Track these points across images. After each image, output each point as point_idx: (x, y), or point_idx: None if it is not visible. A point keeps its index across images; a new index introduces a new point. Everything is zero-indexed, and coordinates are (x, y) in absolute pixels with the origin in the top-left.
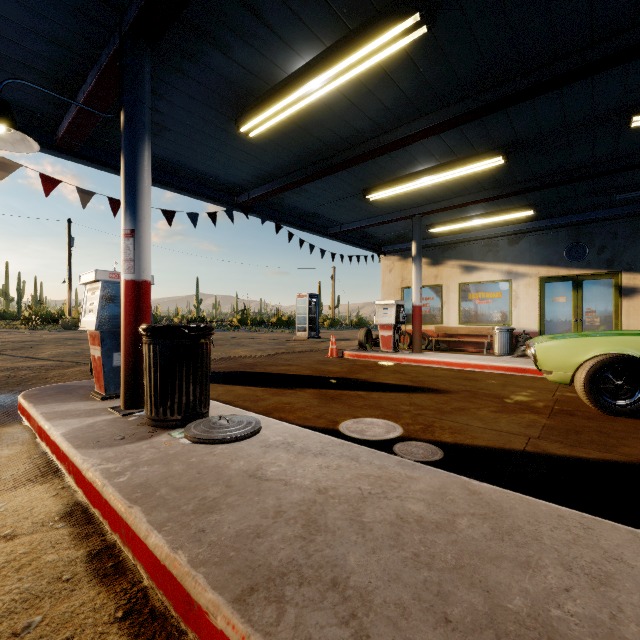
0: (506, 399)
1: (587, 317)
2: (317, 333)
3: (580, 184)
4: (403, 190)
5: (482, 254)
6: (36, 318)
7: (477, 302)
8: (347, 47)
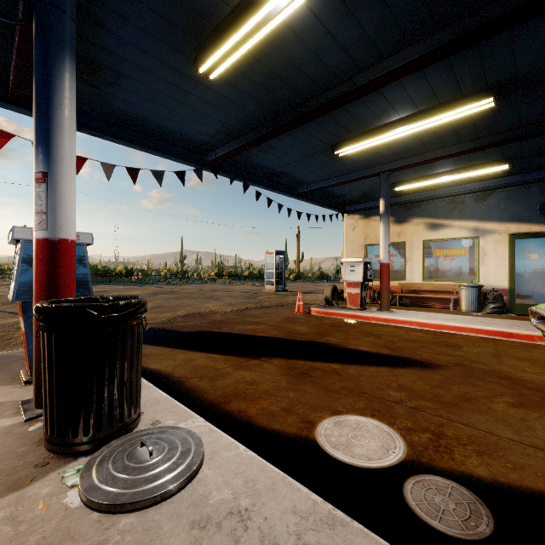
0: (515, 380)
1: None
2: (284, 286)
3: None
4: (375, 143)
5: (447, 211)
6: None
7: (442, 259)
8: None
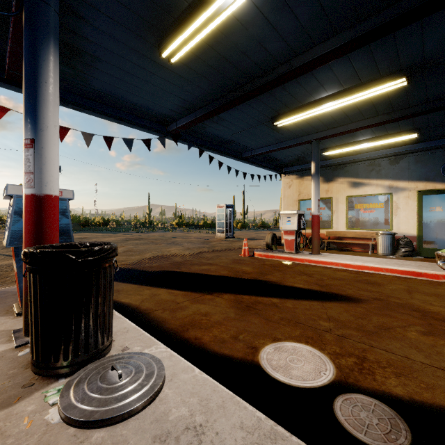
0: (424, 312)
1: None
2: (232, 234)
3: None
4: (307, 116)
5: (366, 172)
6: None
7: (362, 211)
8: None
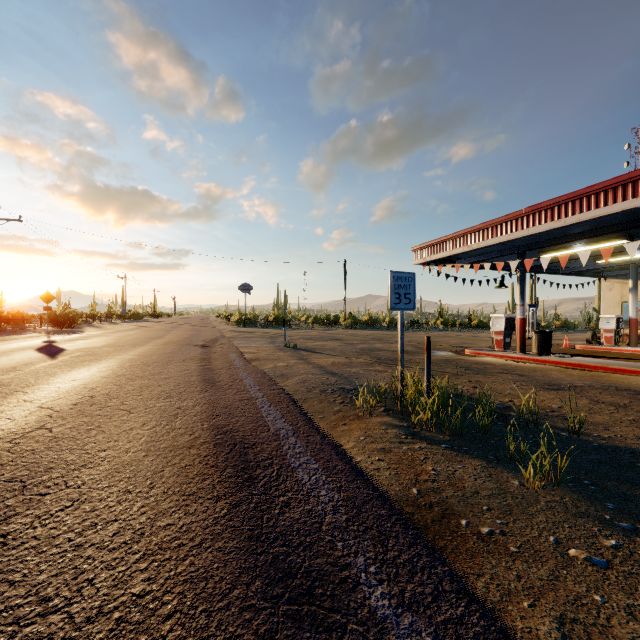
0: None
1: None
2: None
3: None
4: (621, 259)
5: None
6: (326, 321)
7: None
8: (597, 243)
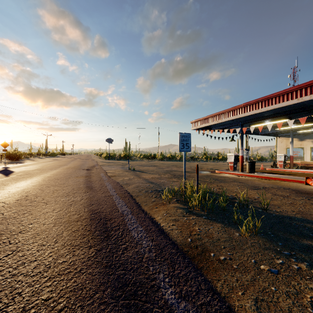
0: (311, 176)
1: None
2: None
3: None
4: (286, 128)
5: None
6: (149, 157)
7: None
8: (275, 120)
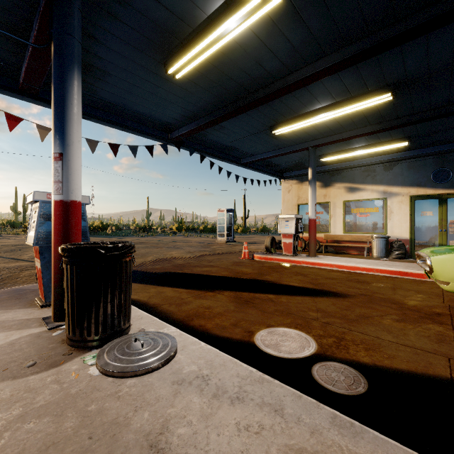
0: (402, 305)
1: (451, 228)
2: (233, 238)
3: (451, 118)
4: (303, 125)
5: (362, 178)
6: None
7: (358, 215)
8: None
